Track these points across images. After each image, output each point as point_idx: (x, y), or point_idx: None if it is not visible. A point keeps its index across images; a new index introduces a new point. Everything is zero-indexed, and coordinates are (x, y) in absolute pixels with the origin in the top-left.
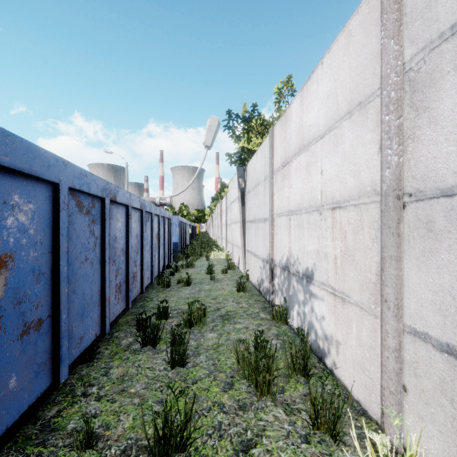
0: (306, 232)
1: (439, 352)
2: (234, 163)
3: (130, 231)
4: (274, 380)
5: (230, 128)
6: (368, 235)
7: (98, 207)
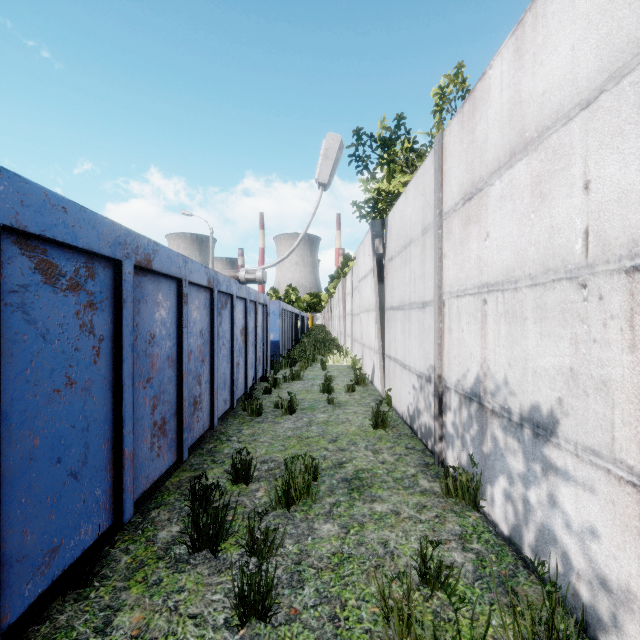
0: (533, 328)
1: None
2: (365, 217)
3: (185, 325)
4: None
5: (360, 158)
6: None
7: (107, 278)
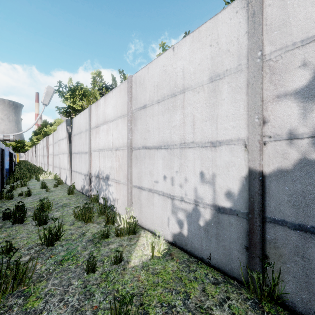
0: (107, 159)
1: (138, 189)
2: (62, 113)
3: None
4: (92, 218)
5: (60, 92)
6: (125, 159)
7: None
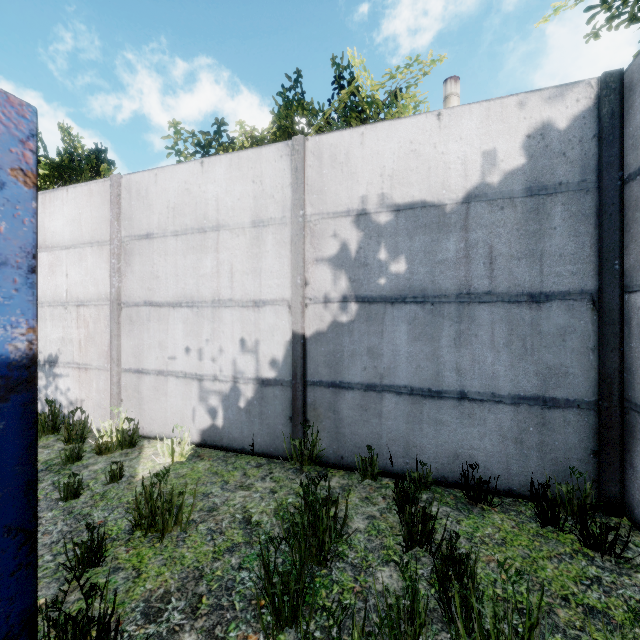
0: (50, 323)
1: (135, 374)
2: None
3: None
4: None
5: None
6: (104, 324)
7: None
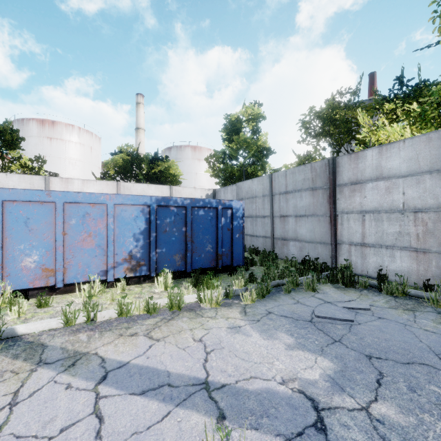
0: None
1: None
2: None
3: None
4: None
5: None
6: None
7: None
